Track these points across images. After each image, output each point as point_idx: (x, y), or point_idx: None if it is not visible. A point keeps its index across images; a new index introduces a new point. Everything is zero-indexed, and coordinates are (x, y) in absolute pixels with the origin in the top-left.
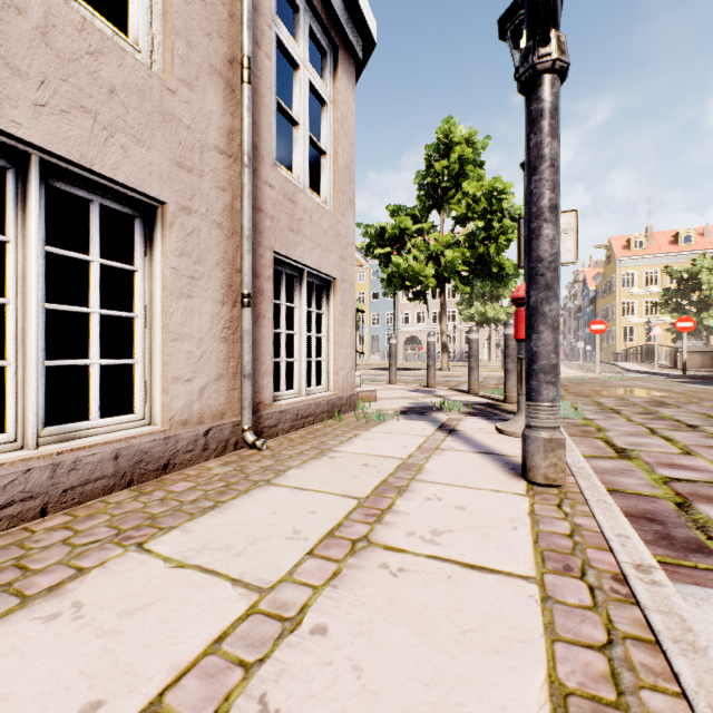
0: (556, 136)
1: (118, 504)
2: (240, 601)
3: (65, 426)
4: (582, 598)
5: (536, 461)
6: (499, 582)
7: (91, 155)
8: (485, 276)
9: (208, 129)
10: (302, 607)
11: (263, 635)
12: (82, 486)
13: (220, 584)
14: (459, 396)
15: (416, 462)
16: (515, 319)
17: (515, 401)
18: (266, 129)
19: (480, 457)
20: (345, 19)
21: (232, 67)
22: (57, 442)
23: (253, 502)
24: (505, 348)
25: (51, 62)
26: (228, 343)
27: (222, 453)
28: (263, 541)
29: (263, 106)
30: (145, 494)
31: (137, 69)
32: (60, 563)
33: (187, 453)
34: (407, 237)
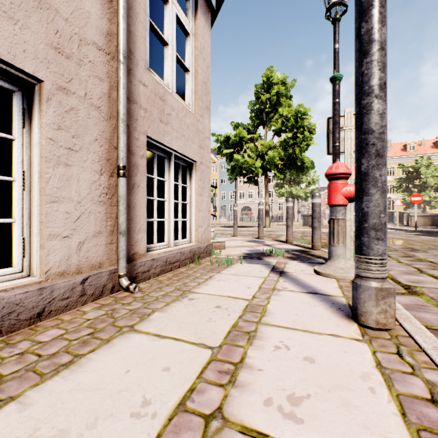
0: (385, 23)
1: None
2: None
3: None
4: None
5: (368, 308)
6: None
7: None
8: (292, 168)
9: (87, 26)
10: None
11: None
12: None
13: None
14: (280, 244)
15: (259, 303)
16: (328, 189)
17: (319, 248)
18: (140, 40)
19: (310, 297)
20: None
21: None
22: None
23: (110, 356)
24: (312, 212)
25: None
26: (106, 206)
27: (99, 297)
28: (104, 422)
29: (138, 21)
30: (10, 345)
31: None
32: None
33: (64, 300)
34: (243, 143)
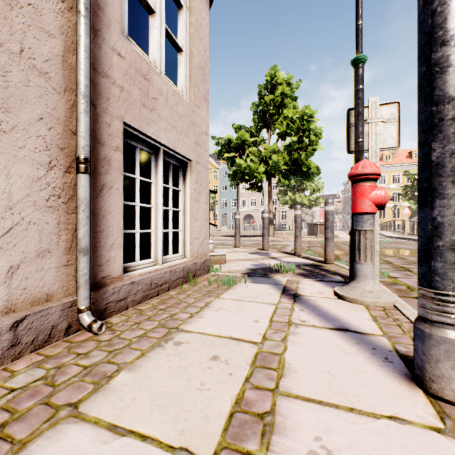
0: None
1: None
2: None
3: None
4: None
5: (444, 370)
6: None
7: None
8: (297, 174)
9: None
10: None
11: None
12: None
13: None
14: (288, 257)
15: (273, 351)
16: (352, 194)
17: (333, 262)
18: None
19: (340, 337)
20: None
21: None
22: None
23: None
24: (325, 221)
25: None
26: (59, 213)
27: (44, 344)
28: None
29: None
30: None
31: None
32: None
33: None
34: (246, 146)
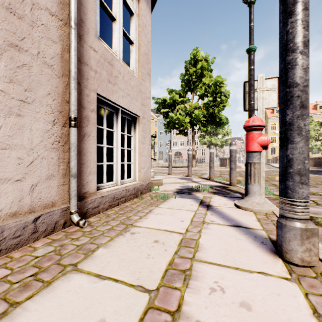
0: None
1: None
2: None
3: None
4: None
5: (293, 246)
6: None
7: None
8: (212, 123)
9: None
10: None
11: None
12: None
13: None
14: (205, 181)
15: (192, 237)
16: (246, 139)
17: (235, 185)
18: (91, 12)
19: (235, 230)
20: None
21: None
22: None
23: (47, 304)
24: (230, 156)
25: None
26: (59, 152)
27: (51, 233)
28: None
29: None
30: None
31: None
32: None
33: (15, 239)
34: (176, 104)
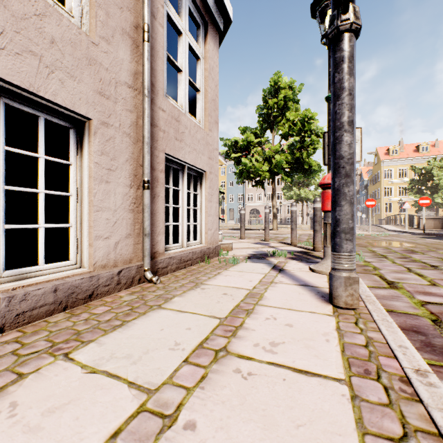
0: (352, 74)
1: (56, 323)
2: (133, 400)
3: (19, 269)
4: (380, 397)
5: (339, 292)
6: (320, 383)
7: (38, 84)
8: (300, 171)
9: (121, 71)
10: (178, 406)
11: (148, 430)
12: (31, 311)
13: (119, 386)
14: (284, 246)
15: (258, 292)
16: (322, 197)
17: (320, 250)
18: (160, 73)
19: (300, 288)
20: (212, 4)
21: (137, 31)
22: (13, 281)
23: (148, 322)
24: (314, 216)
25: (8, 19)
26: (134, 213)
27: (130, 286)
28: (153, 352)
29: (158, 57)
30: (75, 315)
31: (71, 28)
32: (7, 369)
33: (106, 287)
34: (251, 147)
